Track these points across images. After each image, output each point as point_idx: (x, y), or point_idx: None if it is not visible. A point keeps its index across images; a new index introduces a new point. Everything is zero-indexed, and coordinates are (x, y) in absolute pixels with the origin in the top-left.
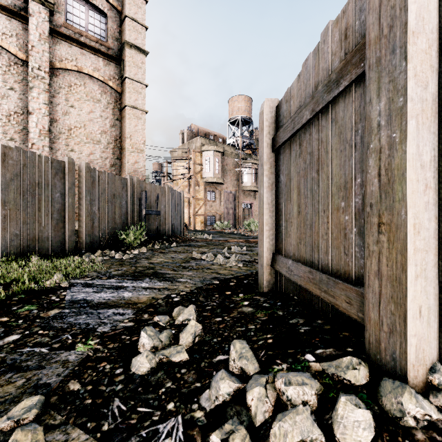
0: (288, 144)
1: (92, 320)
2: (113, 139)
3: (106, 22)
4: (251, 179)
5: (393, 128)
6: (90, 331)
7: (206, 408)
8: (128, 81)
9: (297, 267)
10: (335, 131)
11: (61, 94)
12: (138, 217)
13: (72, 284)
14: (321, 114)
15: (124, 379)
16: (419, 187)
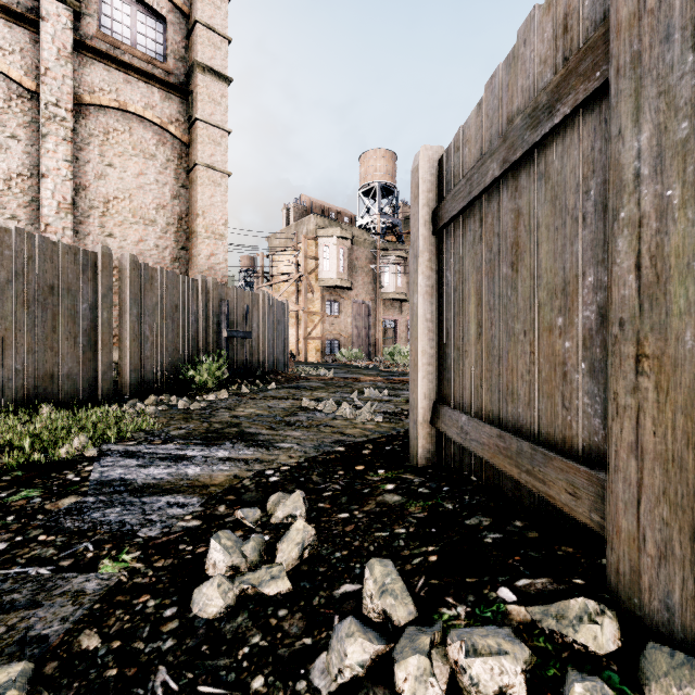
0: (460, 221)
1: (131, 515)
2: (176, 217)
3: (165, 31)
4: (396, 281)
5: (666, 180)
6: (125, 537)
7: (322, 690)
8: (200, 124)
9: (476, 427)
10: (545, 195)
11: (92, 145)
12: (215, 341)
13: (104, 452)
14: (519, 166)
15: (178, 628)
16: None
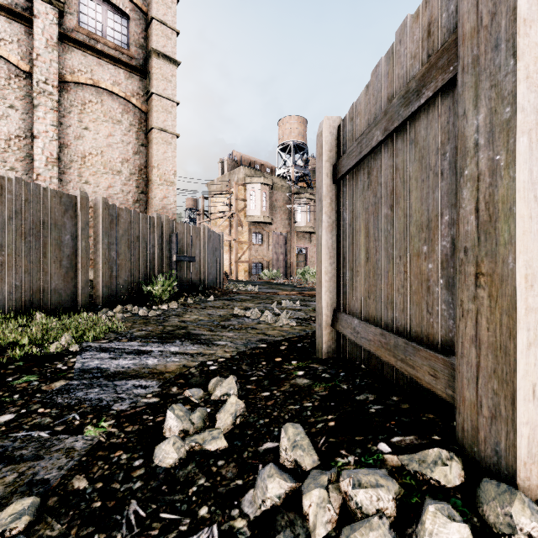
0: (353, 173)
1: (106, 394)
2: (137, 168)
3: (128, 25)
4: (306, 218)
5: (496, 148)
6: (103, 410)
7: (250, 515)
8: (156, 97)
9: (365, 328)
10: (414, 155)
11: (72, 113)
12: (167, 264)
13: (84, 348)
14: (396, 134)
15: (144, 474)
16: (532, 226)
